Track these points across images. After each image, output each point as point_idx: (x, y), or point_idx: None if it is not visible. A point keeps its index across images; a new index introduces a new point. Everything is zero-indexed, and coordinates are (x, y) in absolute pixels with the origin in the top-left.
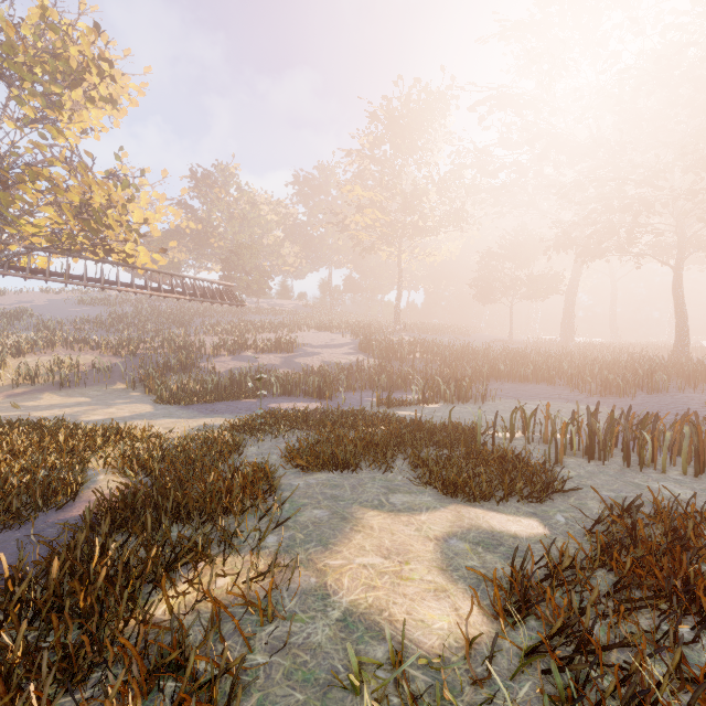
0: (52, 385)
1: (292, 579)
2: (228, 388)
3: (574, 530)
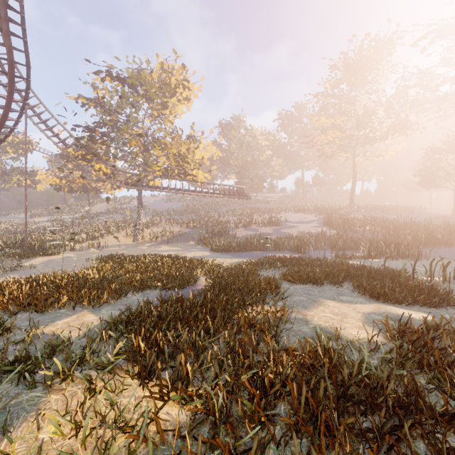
0: (164, 241)
1: (292, 315)
2: (245, 245)
3: (454, 321)
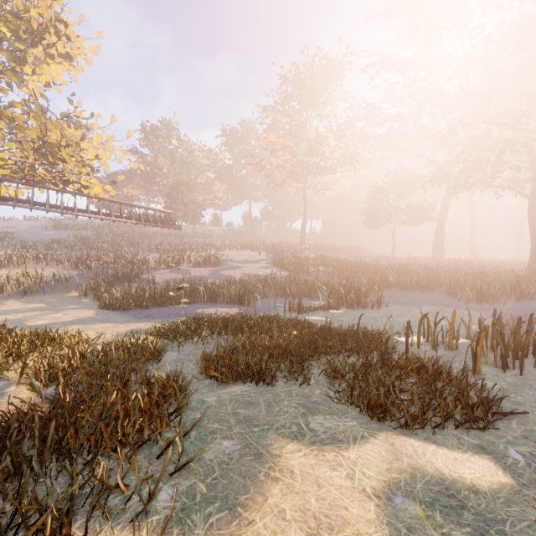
0: (17, 293)
1: None
2: (163, 296)
3: None
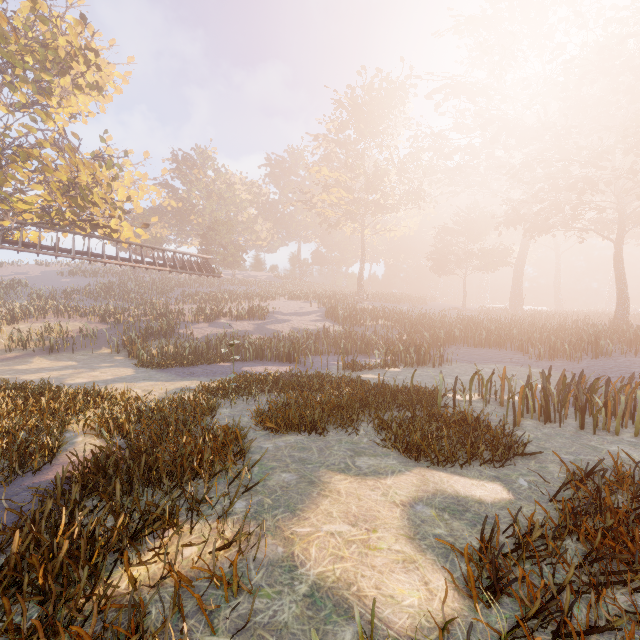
0: (42, 350)
1: (259, 549)
2: (205, 353)
3: (537, 494)
